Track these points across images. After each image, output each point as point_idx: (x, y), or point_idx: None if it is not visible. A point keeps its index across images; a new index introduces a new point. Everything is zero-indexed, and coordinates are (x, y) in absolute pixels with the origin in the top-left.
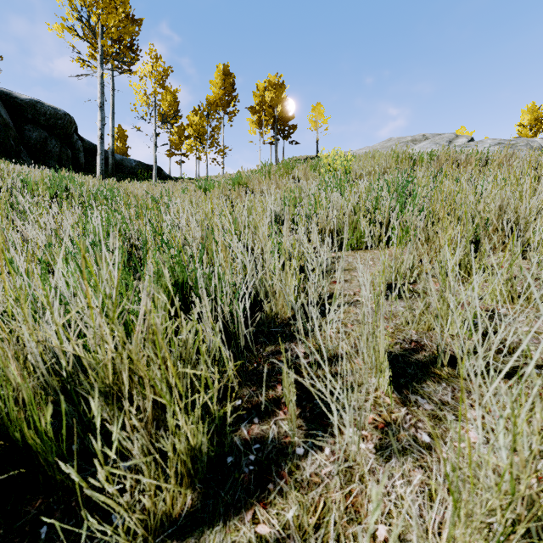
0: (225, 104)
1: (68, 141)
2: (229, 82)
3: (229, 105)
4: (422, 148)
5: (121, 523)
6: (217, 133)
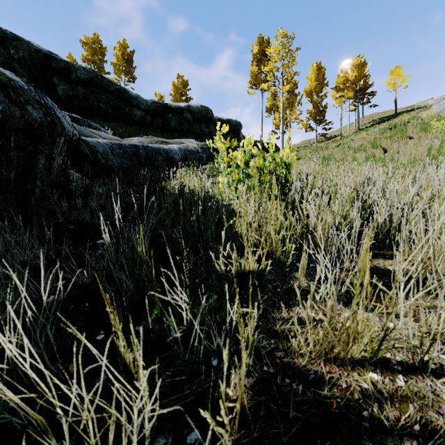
0: (318, 91)
1: (238, 137)
2: (321, 75)
3: (321, 91)
4: None
5: None
6: (324, 115)
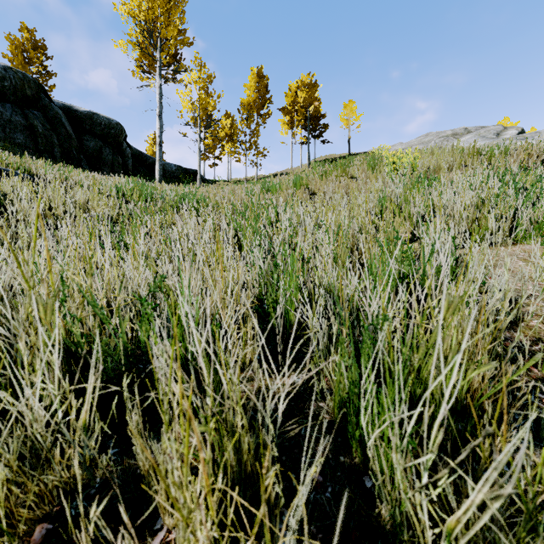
0: (259, 107)
1: (118, 149)
2: (263, 85)
3: (263, 107)
4: (466, 142)
5: (507, 469)
6: (256, 135)
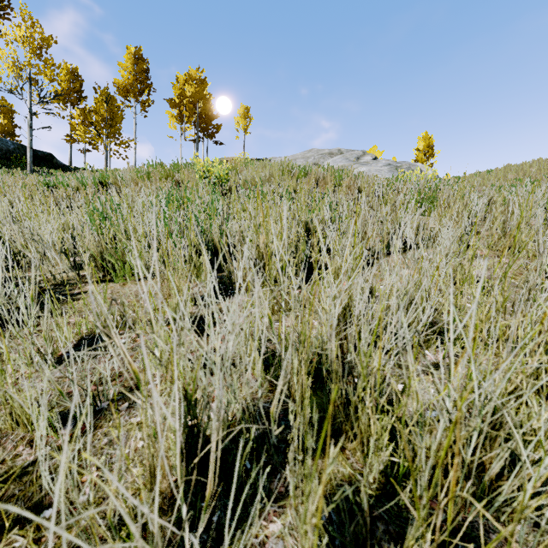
0: (136, 92)
1: None
2: (142, 68)
3: (142, 93)
4: (334, 162)
5: None
6: (118, 122)
